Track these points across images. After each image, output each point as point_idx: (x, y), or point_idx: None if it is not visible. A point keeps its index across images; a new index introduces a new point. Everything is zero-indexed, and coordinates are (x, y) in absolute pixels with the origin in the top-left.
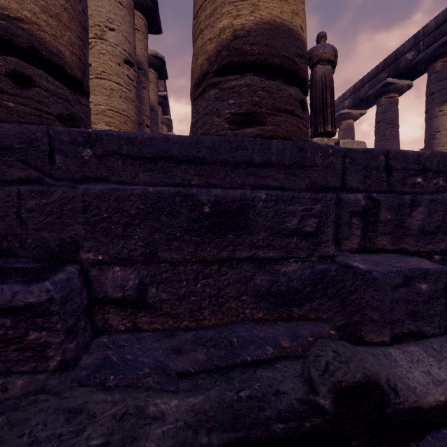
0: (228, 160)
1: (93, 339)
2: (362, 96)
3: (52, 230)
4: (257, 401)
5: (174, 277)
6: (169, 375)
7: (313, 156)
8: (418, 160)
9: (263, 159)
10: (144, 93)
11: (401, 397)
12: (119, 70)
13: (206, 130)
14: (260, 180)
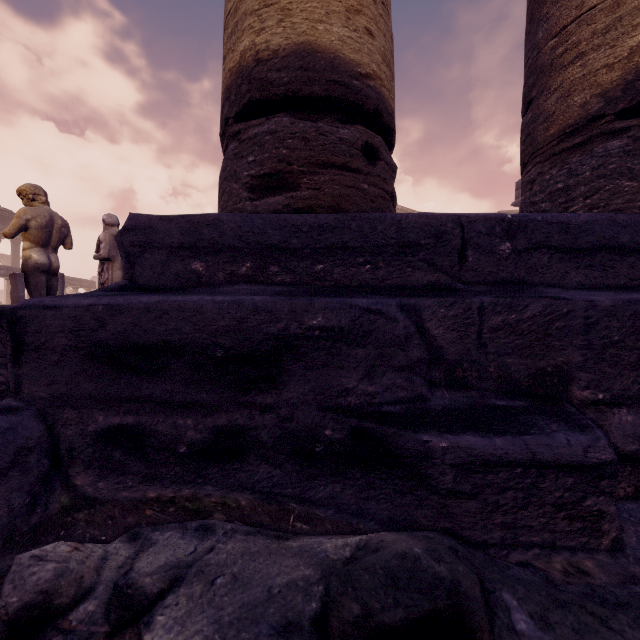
0: None
1: None
2: None
3: (519, 355)
4: None
5: None
6: None
7: None
8: None
9: None
10: None
11: None
12: None
13: (601, 200)
14: None
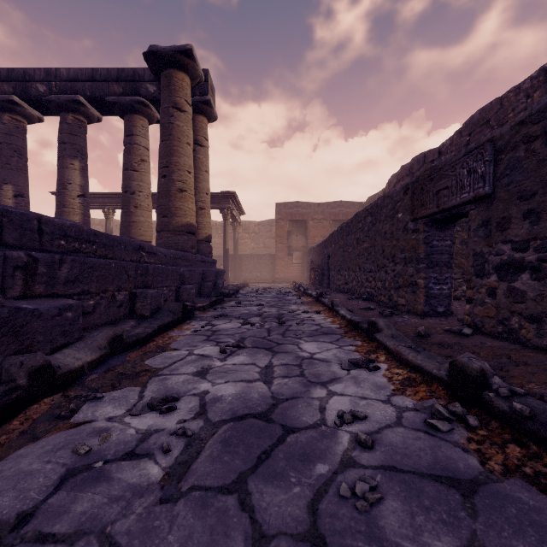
0: None
1: None
2: None
3: None
4: None
5: None
6: None
7: None
8: (62, 228)
9: None
10: None
11: (63, 369)
12: None
13: None
14: None
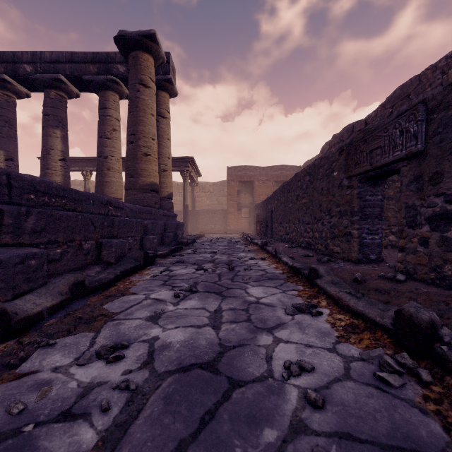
0: None
1: None
2: None
3: None
4: None
5: None
6: None
7: None
8: (32, 183)
9: None
10: None
11: (20, 315)
12: None
13: None
14: None
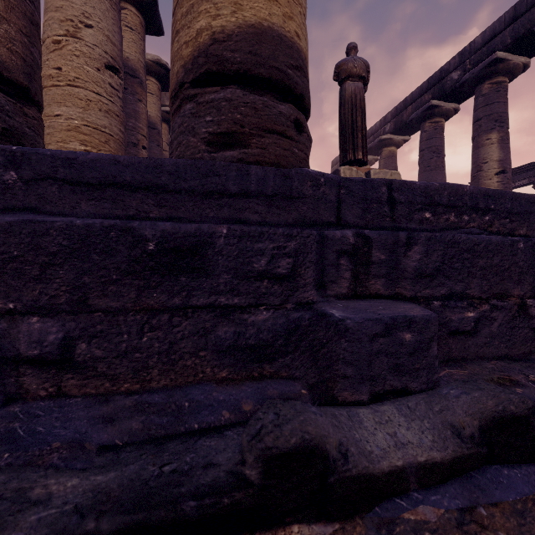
0: (197, 189)
1: (0, 409)
2: (405, 119)
3: None
4: (180, 475)
5: (114, 330)
6: (86, 449)
7: (302, 185)
8: (425, 192)
9: (241, 188)
10: (139, 107)
11: (350, 463)
12: (98, 76)
13: (181, 152)
14: (237, 213)
